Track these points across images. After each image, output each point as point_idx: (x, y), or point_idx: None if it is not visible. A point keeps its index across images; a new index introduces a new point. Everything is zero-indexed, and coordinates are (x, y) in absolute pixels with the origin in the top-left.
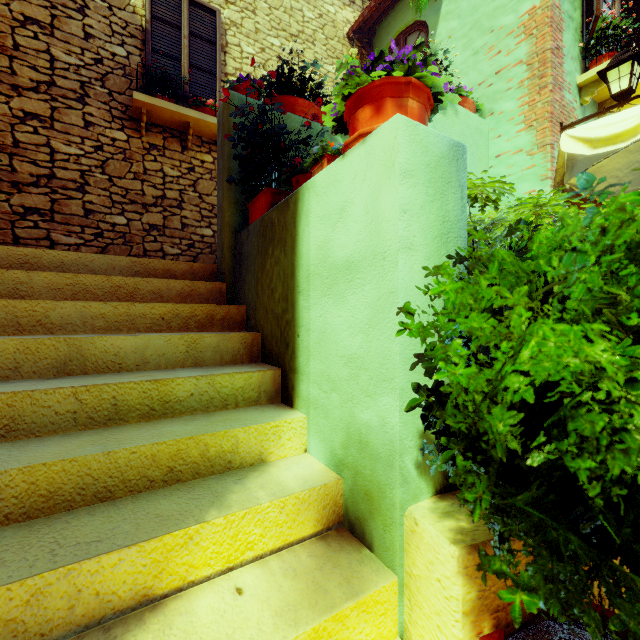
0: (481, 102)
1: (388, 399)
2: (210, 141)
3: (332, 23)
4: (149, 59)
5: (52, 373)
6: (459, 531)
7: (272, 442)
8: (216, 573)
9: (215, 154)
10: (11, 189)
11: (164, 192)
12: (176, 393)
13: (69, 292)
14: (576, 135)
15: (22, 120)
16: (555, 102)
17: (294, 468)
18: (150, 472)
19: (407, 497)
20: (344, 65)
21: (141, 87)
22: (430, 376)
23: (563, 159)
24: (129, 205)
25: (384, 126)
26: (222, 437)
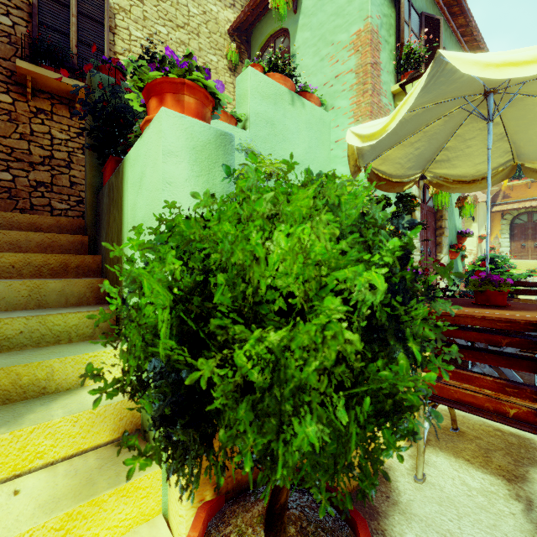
0: (326, 98)
1: None
2: None
3: (215, 20)
4: (36, 31)
5: None
6: None
7: None
8: (1, 480)
9: None
10: None
11: (52, 153)
12: (4, 331)
13: None
14: (355, 131)
15: None
16: (374, 104)
17: None
18: None
19: None
20: (131, 64)
21: (27, 56)
22: None
23: (353, 148)
24: (15, 163)
25: (156, 115)
26: (36, 367)
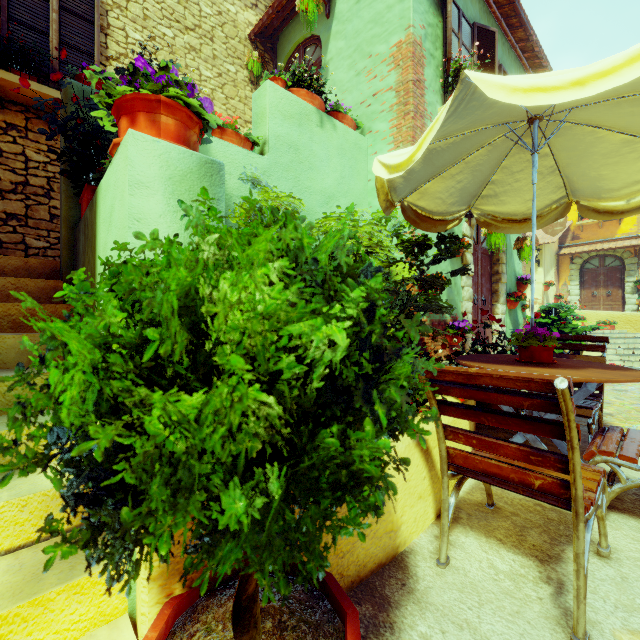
0: (362, 120)
1: None
2: None
3: (233, 22)
4: (5, 28)
5: None
6: None
7: None
8: None
9: None
10: None
11: (27, 178)
12: None
13: None
14: (382, 161)
15: None
16: (417, 128)
17: None
18: None
19: None
20: (94, 76)
21: None
22: None
23: (382, 180)
24: None
25: (124, 139)
26: None
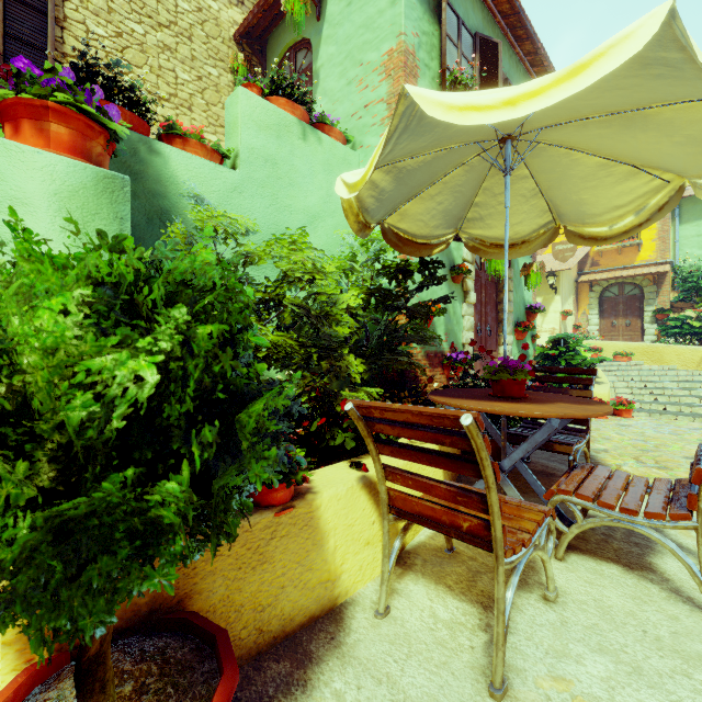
0: (353, 133)
1: None
2: None
3: (215, 21)
4: None
5: None
6: None
7: None
8: None
9: None
10: None
11: None
12: None
13: None
14: (344, 179)
15: None
16: None
17: None
18: None
19: None
20: None
21: None
22: None
23: (350, 200)
24: None
25: None
26: None
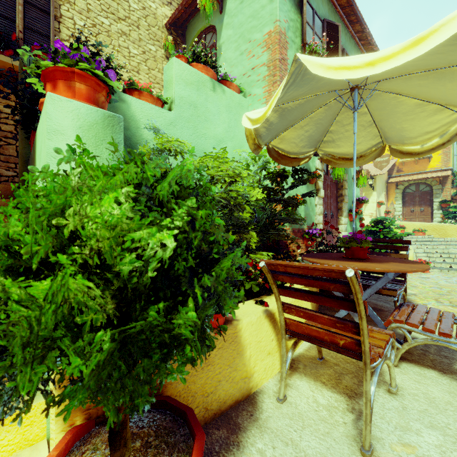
0: (244, 86)
1: None
2: None
3: (153, 15)
4: None
5: None
6: None
7: None
8: None
9: None
10: None
11: None
12: None
13: None
14: (248, 116)
15: None
16: None
17: None
18: None
19: None
20: (25, 53)
21: None
22: None
23: (250, 129)
24: None
25: (45, 99)
26: None
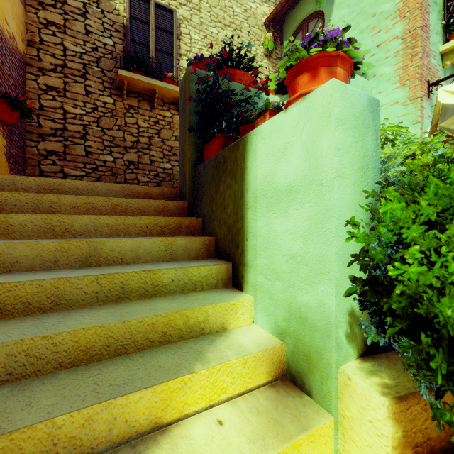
0: (365, 68)
1: (325, 287)
2: (169, 102)
3: (254, 15)
4: (128, 46)
5: (78, 265)
6: (384, 386)
7: (231, 315)
8: (202, 409)
9: (173, 111)
10: (38, 138)
11: (138, 138)
12: (162, 280)
13: (84, 209)
14: (451, 90)
15: (45, 91)
16: (424, 66)
17: (248, 335)
18: (151, 335)
19: (340, 359)
20: (289, 44)
21: (123, 66)
22: (364, 271)
23: (438, 108)
24: (115, 148)
25: (321, 88)
26: (198, 311)
